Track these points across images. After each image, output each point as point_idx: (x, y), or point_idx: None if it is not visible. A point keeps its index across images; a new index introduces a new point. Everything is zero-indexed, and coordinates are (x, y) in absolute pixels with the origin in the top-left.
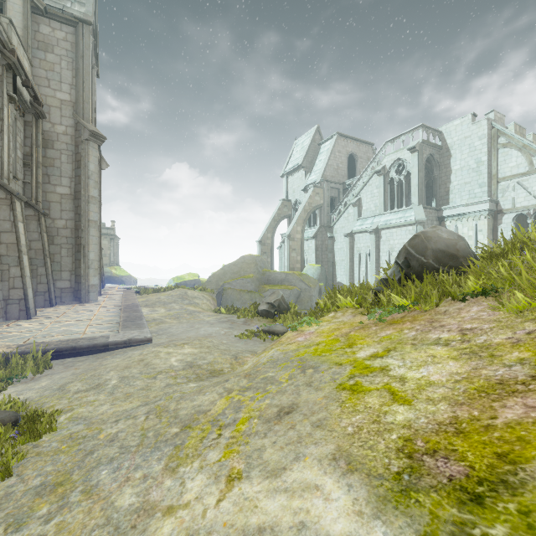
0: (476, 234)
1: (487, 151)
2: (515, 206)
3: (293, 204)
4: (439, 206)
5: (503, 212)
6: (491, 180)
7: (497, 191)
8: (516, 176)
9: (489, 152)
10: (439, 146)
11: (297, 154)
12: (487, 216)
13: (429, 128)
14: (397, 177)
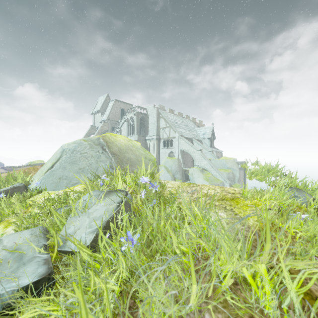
0: (154, 146)
1: (157, 118)
2: (163, 137)
3: (97, 128)
4: (146, 135)
5: (161, 139)
6: (158, 128)
7: (160, 132)
8: (163, 128)
9: (157, 119)
10: (145, 113)
11: (99, 105)
12: (156, 140)
13: (141, 107)
14: (131, 123)
